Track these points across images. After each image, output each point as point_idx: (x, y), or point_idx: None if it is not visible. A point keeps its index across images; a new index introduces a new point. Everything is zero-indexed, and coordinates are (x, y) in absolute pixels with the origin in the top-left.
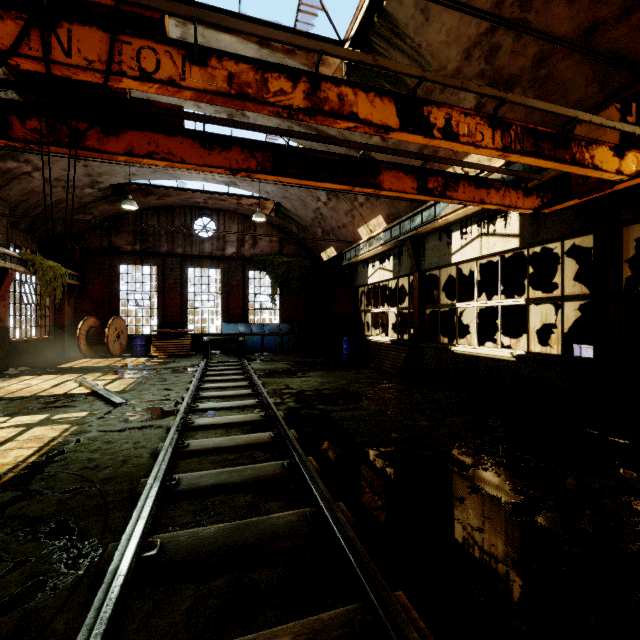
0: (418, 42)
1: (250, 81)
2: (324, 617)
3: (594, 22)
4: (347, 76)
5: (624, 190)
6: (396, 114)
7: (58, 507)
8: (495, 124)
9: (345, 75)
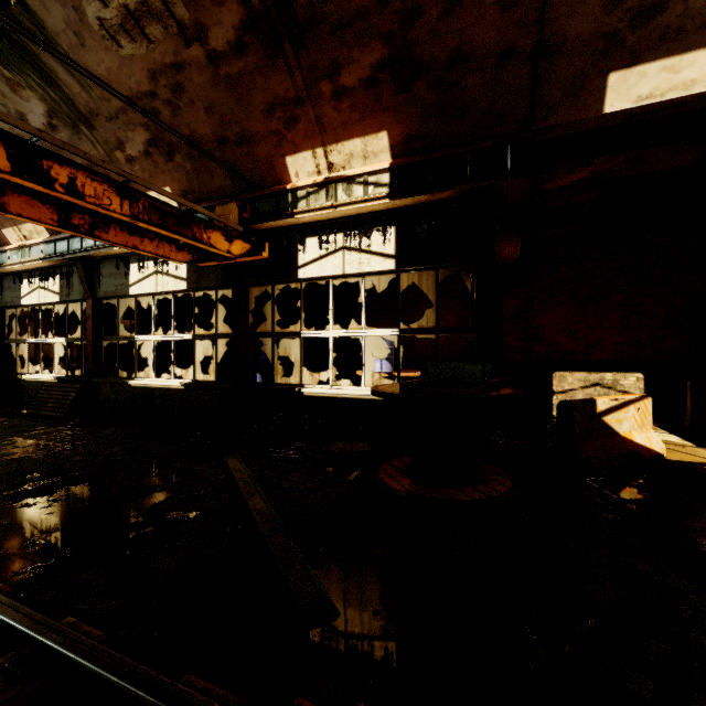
0: (75, 59)
1: None
2: None
3: (224, 136)
4: None
5: (248, 262)
6: (7, 158)
7: None
8: (123, 195)
9: None
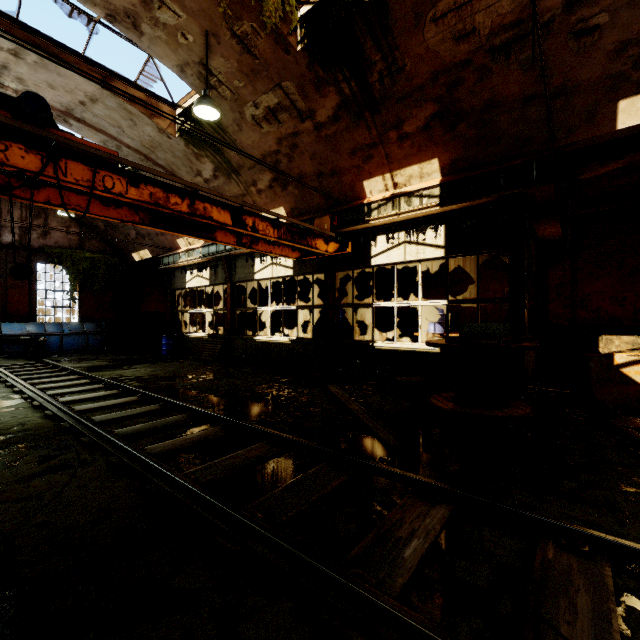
0: (235, 138)
1: (161, 197)
2: (211, 428)
3: (321, 172)
4: (180, 134)
5: (335, 254)
6: (231, 218)
7: (4, 443)
8: (275, 227)
9: (178, 131)
